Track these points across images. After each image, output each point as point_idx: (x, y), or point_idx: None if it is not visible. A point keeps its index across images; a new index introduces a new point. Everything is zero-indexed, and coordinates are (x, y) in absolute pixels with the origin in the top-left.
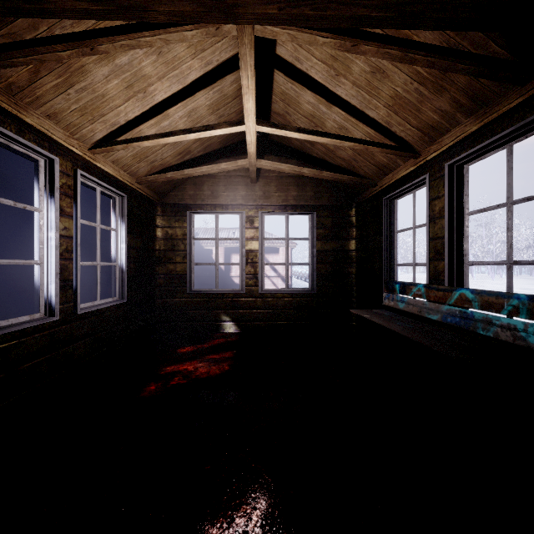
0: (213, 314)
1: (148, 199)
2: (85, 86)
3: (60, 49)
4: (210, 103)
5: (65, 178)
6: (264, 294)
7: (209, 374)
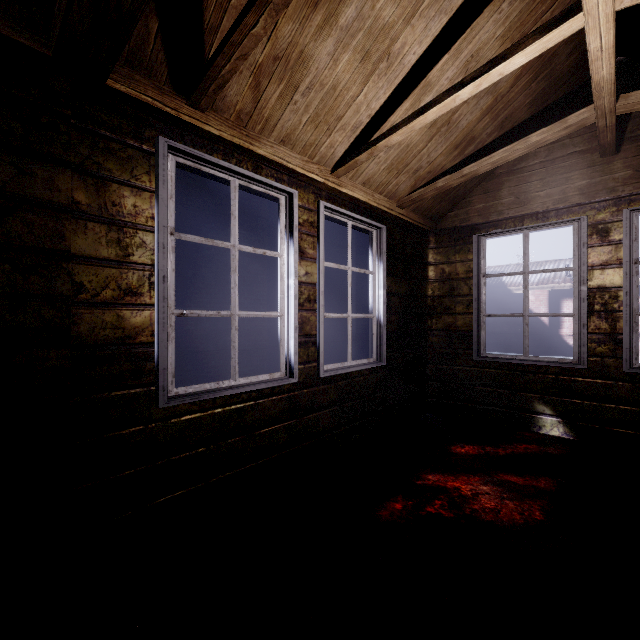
0: (517, 397)
1: (417, 228)
2: (310, 82)
3: (252, 23)
4: (505, 30)
5: (306, 214)
6: (635, 374)
7: (498, 516)
